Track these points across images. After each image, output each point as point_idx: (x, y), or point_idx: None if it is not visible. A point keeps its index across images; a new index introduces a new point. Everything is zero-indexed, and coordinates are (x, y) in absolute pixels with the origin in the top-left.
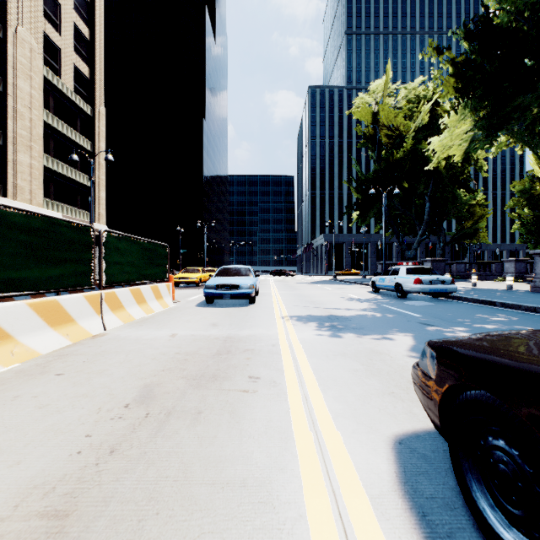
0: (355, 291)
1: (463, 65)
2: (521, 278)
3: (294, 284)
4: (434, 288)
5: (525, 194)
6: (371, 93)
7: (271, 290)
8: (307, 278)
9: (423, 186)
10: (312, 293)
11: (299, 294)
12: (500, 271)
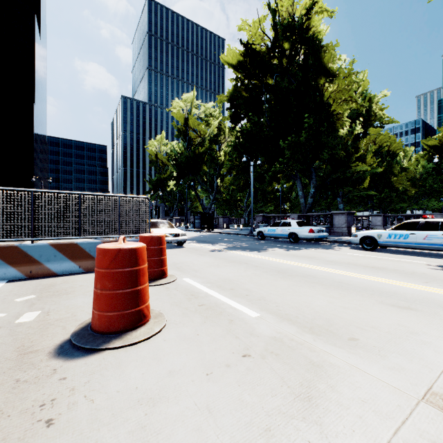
0: None
1: (174, 166)
2: None
3: None
4: None
5: None
6: (156, 140)
7: None
8: None
9: None
10: None
11: None
12: None
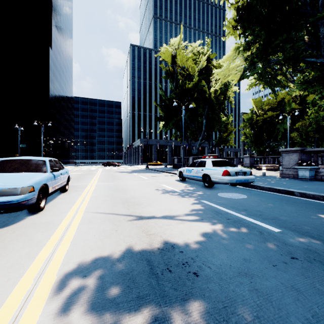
0: (166, 180)
1: (243, 8)
2: (253, 167)
3: (116, 174)
4: (239, 179)
5: (249, 120)
6: (171, 45)
7: (90, 181)
8: (128, 168)
9: (202, 109)
10: (129, 184)
11: (116, 187)
12: (238, 162)
